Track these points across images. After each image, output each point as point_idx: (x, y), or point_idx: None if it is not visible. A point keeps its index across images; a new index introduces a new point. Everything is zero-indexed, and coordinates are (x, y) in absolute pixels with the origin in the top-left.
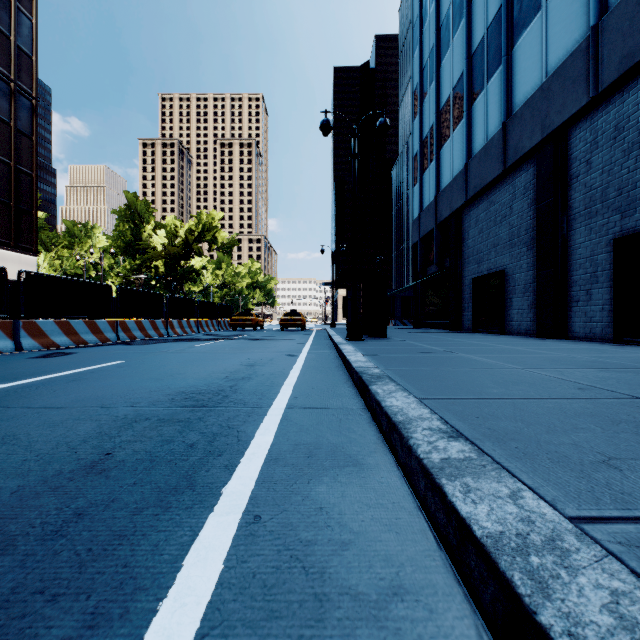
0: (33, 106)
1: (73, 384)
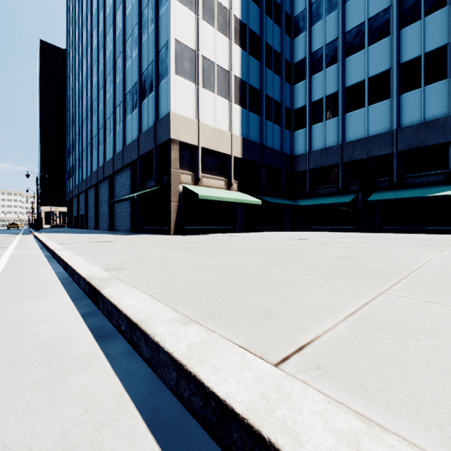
0: None
1: None
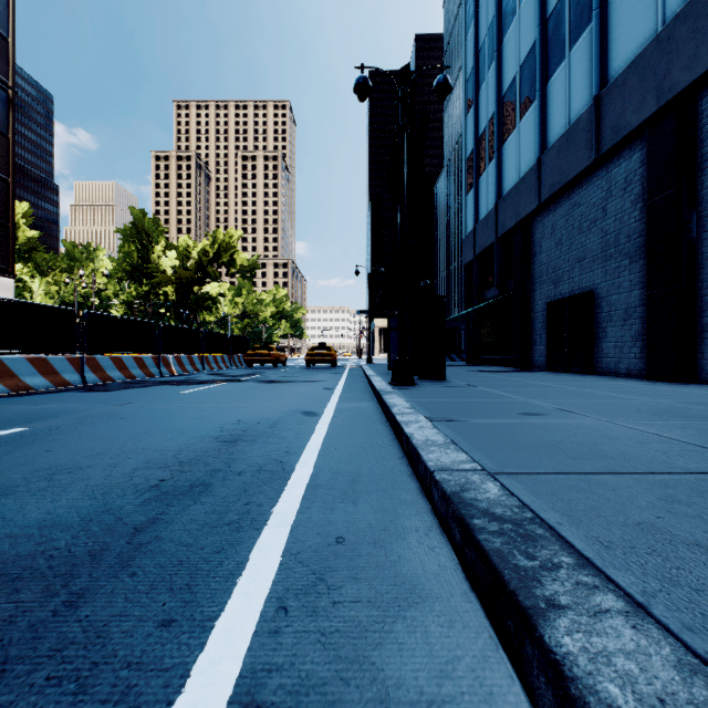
0: (9, 98)
1: None
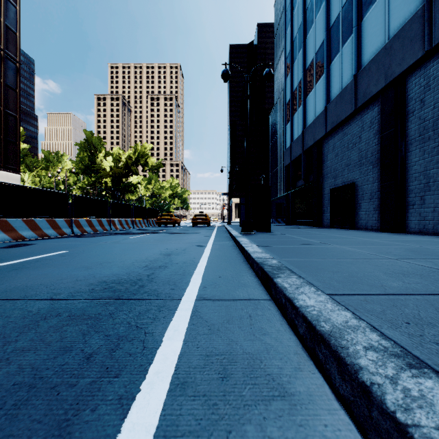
0: (17, 68)
1: (13, 273)
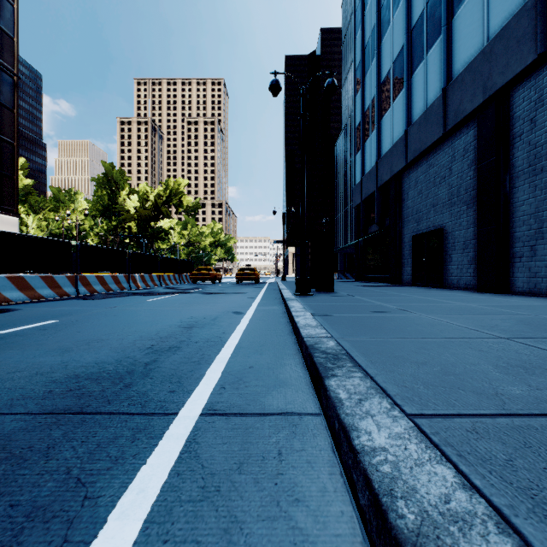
0: (15, 82)
1: None
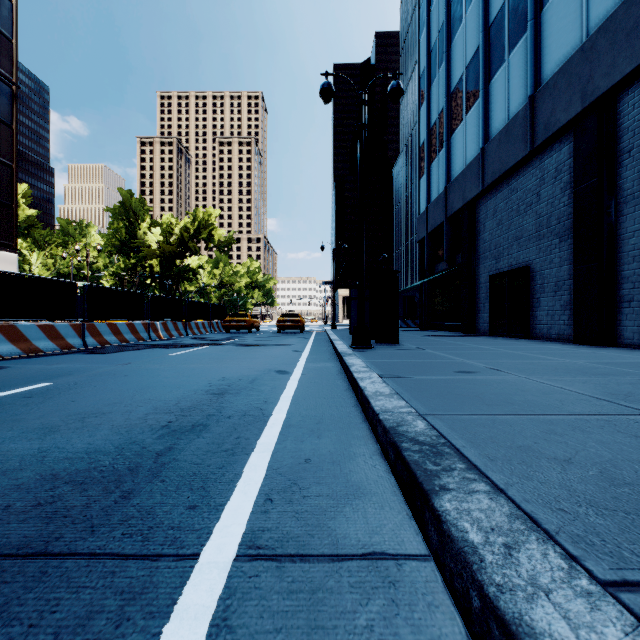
0: (13, 92)
1: None
